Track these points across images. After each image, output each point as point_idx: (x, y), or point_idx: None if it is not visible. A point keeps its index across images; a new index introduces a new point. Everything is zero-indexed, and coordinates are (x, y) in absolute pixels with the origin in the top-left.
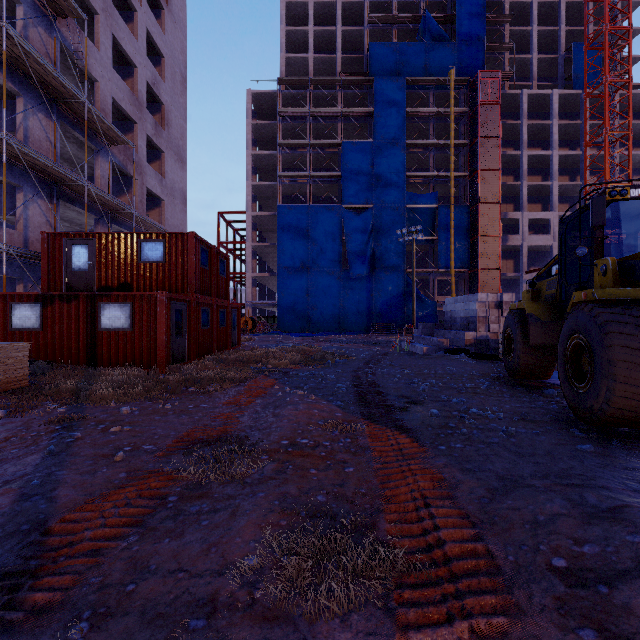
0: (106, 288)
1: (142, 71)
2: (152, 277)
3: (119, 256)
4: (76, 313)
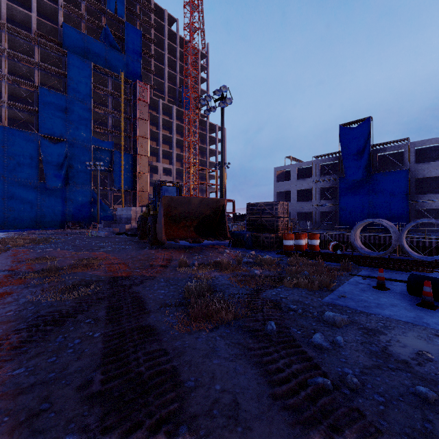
0: None
1: None
2: None
3: None
4: None
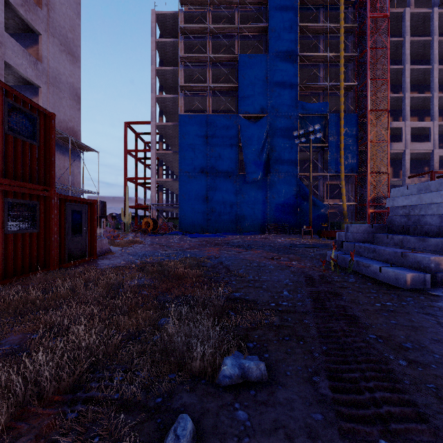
0: None
1: None
2: None
3: None
4: None
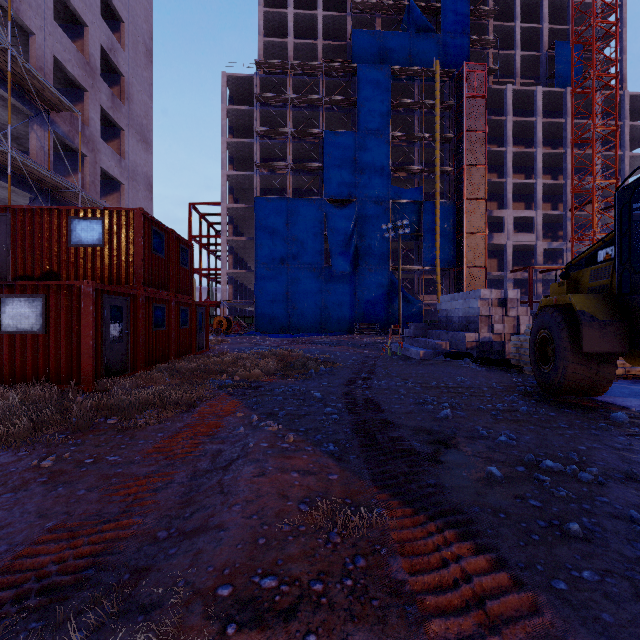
0: (25, 278)
1: (95, 32)
2: (86, 265)
3: (42, 237)
4: None
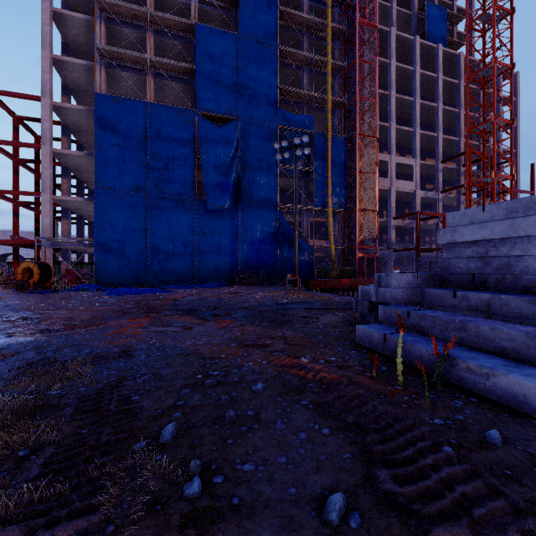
0: None
1: None
2: None
3: None
4: None
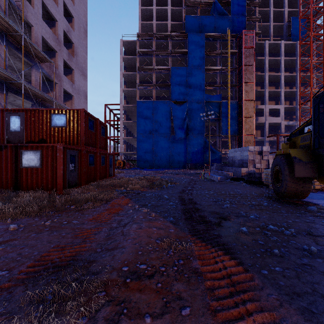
0: (31, 142)
1: (60, 23)
2: (58, 135)
3: (39, 123)
4: (6, 157)
